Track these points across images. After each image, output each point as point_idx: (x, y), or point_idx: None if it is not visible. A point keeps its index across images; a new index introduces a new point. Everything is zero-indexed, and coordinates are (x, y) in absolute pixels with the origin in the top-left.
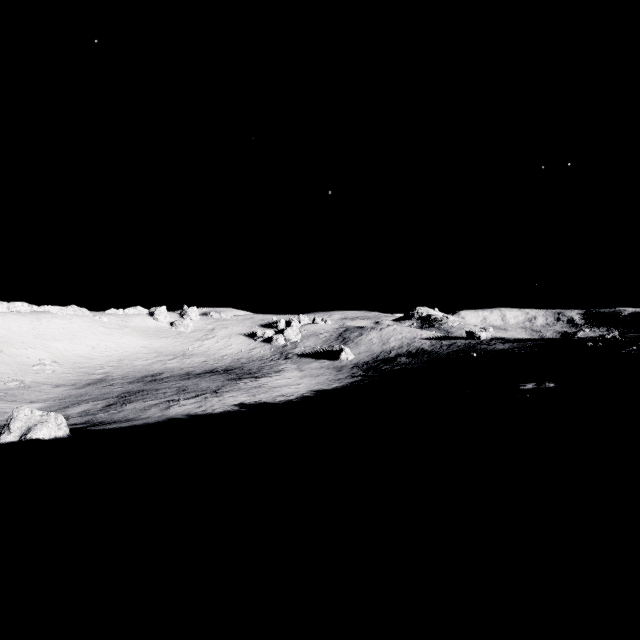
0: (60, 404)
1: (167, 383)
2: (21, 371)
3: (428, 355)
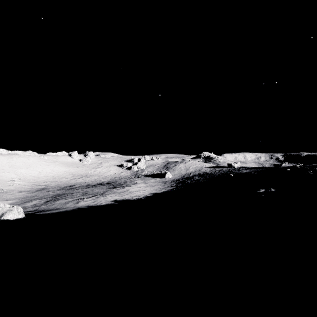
0: (22, 201)
1: (77, 190)
2: (2, 184)
3: (209, 175)
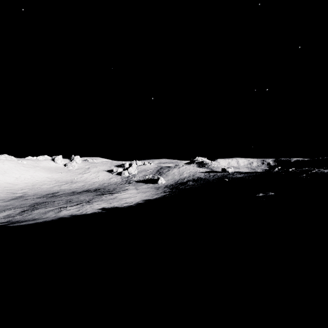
0: None
1: (60, 197)
2: None
3: (203, 180)
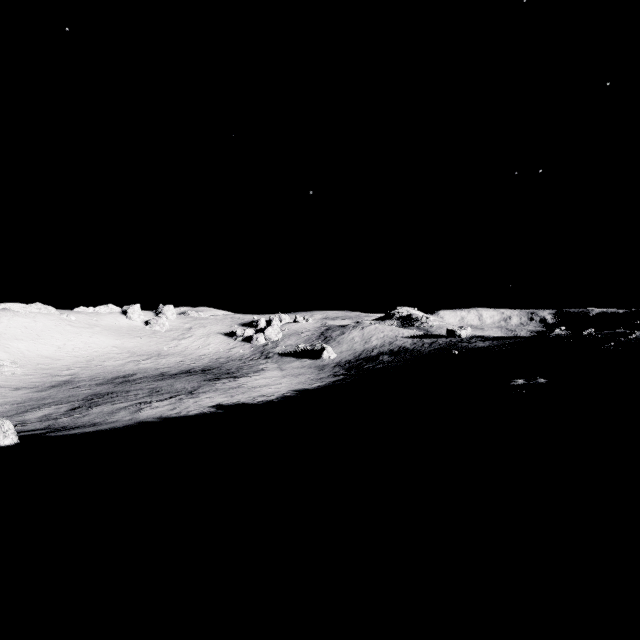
0: (18, 408)
1: (139, 384)
2: None
3: (410, 353)
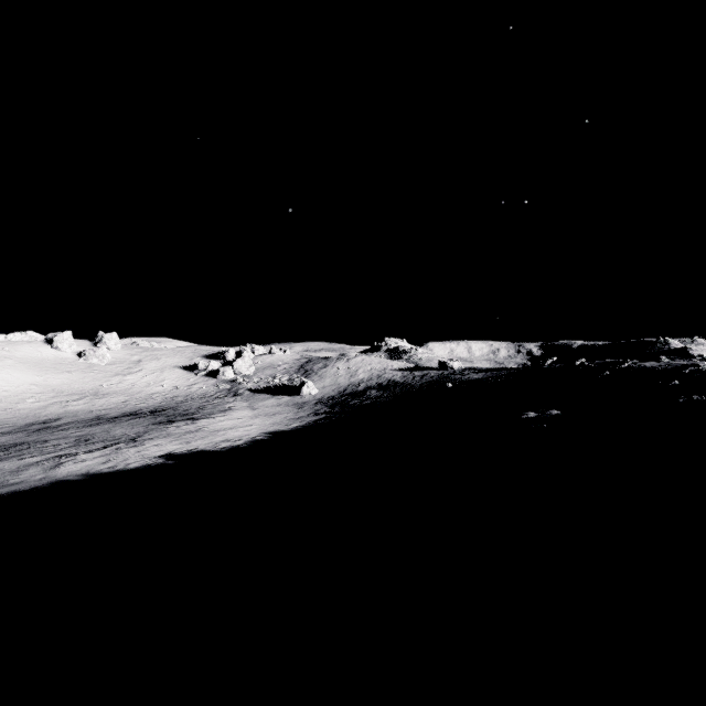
0: None
1: (63, 431)
2: None
3: (400, 387)
